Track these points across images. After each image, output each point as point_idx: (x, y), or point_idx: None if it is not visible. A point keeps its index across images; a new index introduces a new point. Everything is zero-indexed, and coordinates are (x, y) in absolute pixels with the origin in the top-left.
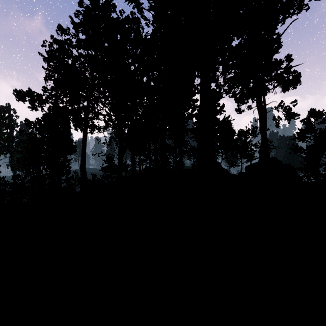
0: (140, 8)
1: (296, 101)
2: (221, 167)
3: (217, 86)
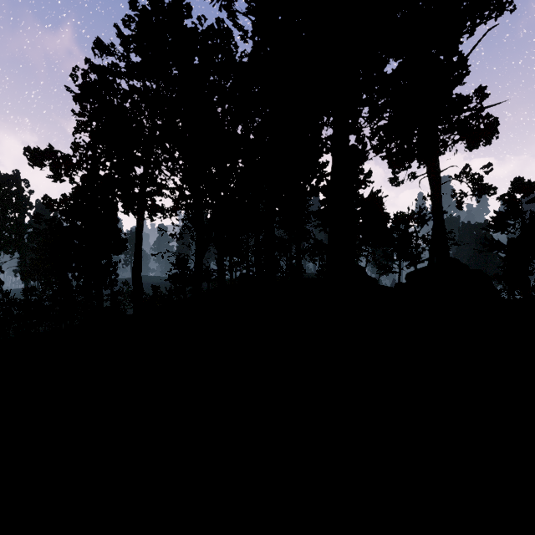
0: (232, 11)
1: (490, 165)
2: (365, 275)
3: (359, 141)
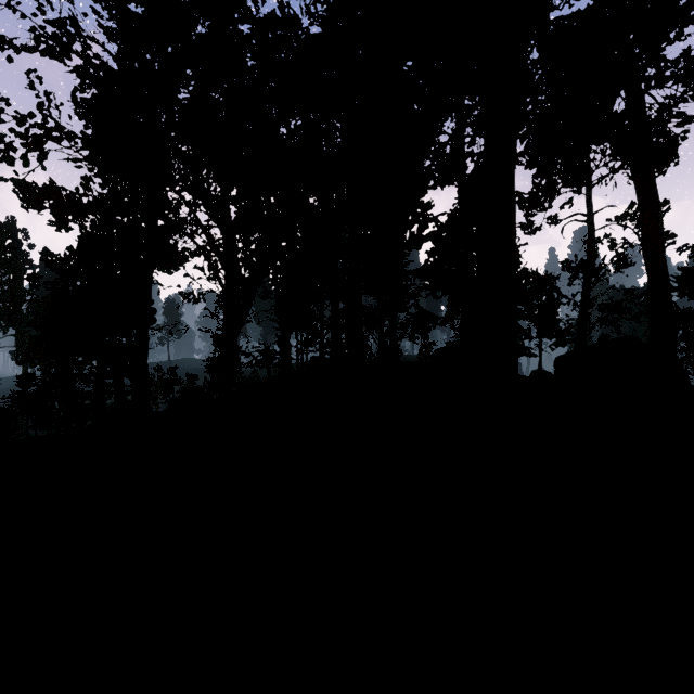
0: None
1: (667, 203)
2: None
3: None
